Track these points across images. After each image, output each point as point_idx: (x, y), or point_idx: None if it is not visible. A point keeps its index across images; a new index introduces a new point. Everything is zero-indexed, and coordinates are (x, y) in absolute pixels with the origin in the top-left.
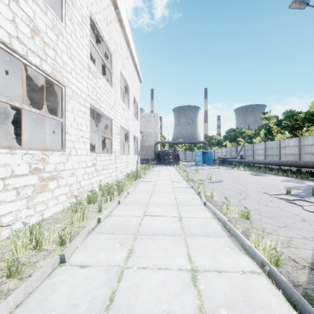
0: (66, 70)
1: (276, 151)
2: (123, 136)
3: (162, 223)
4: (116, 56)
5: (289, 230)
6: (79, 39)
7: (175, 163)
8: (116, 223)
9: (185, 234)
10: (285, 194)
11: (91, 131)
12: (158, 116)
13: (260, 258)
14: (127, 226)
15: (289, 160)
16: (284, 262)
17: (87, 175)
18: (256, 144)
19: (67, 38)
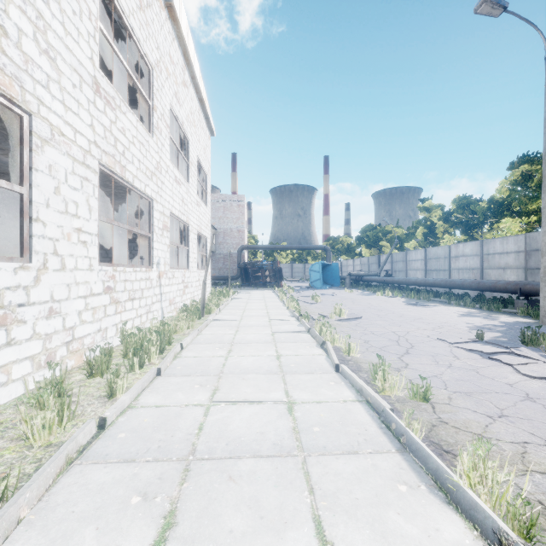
0: (35, 77)
1: (444, 263)
2: (179, 235)
3: (250, 423)
4: (161, 75)
5: (511, 424)
6: (71, 16)
7: (276, 284)
8: (144, 428)
9: (304, 451)
10: (475, 341)
11: (101, 219)
12: (244, 200)
13: (491, 523)
14: (169, 435)
15: (464, 278)
16: (538, 521)
17: (92, 313)
18: (412, 252)
19: (37, 6)
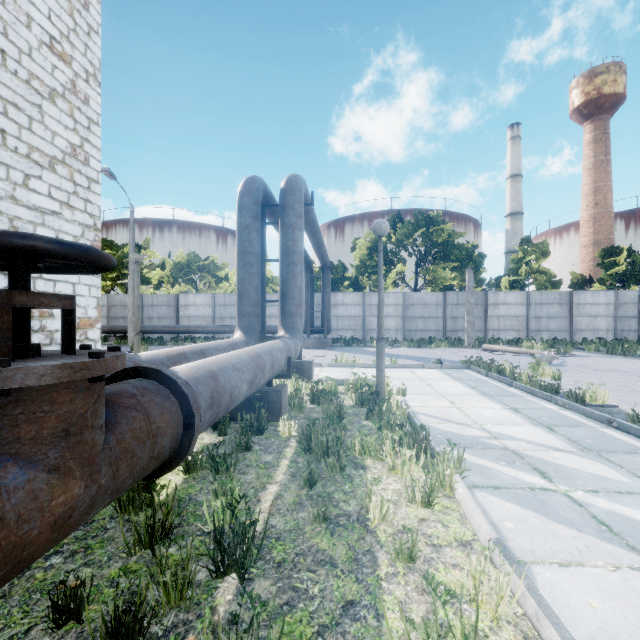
0: None
1: None
2: None
3: None
4: None
5: None
6: None
7: None
8: None
9: None
10: None
11: None
12: None
13: None
14: None
15: None
16: None
17: None
18: None
19: None
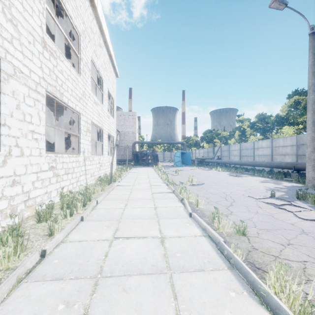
0: (3, 36)
1: (250, 152)
2: (97, 135)
3: (137, 251)
4: (85, 39)
5: (295, 249)
6: None
7: (154, 164)
8: (70, 256)
9: (171, 270)
10: (270, 197)
11: (47, 125)
12: (136, 115)
13: None
14: (86, 260)
15: (262, 160)
16: None
17: (41, 183)
18: (232, 146)
19: None
